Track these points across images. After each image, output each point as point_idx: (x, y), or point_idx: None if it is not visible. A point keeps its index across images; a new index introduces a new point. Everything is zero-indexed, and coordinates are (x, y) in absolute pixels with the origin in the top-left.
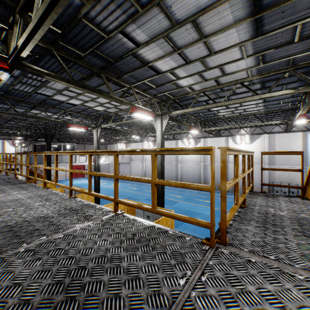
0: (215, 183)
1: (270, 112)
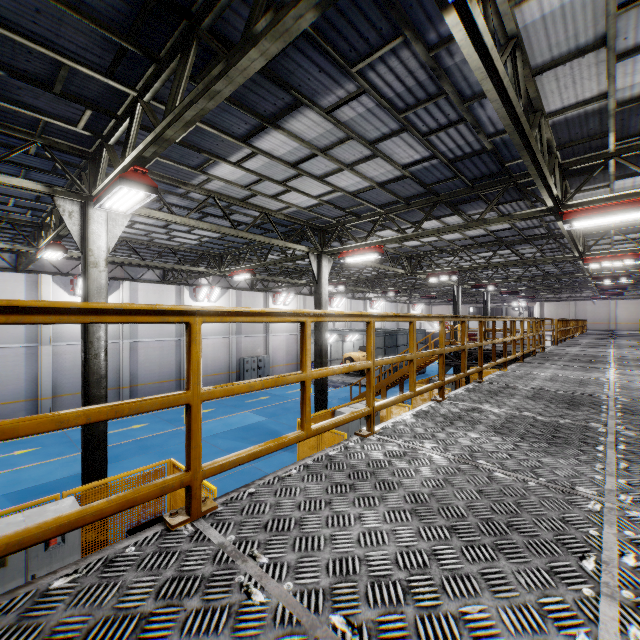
0: (157, 380)
1: (299, 268)
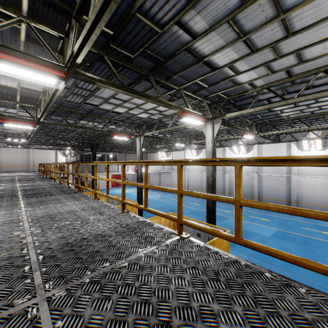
0: (273, 198)
1: None
